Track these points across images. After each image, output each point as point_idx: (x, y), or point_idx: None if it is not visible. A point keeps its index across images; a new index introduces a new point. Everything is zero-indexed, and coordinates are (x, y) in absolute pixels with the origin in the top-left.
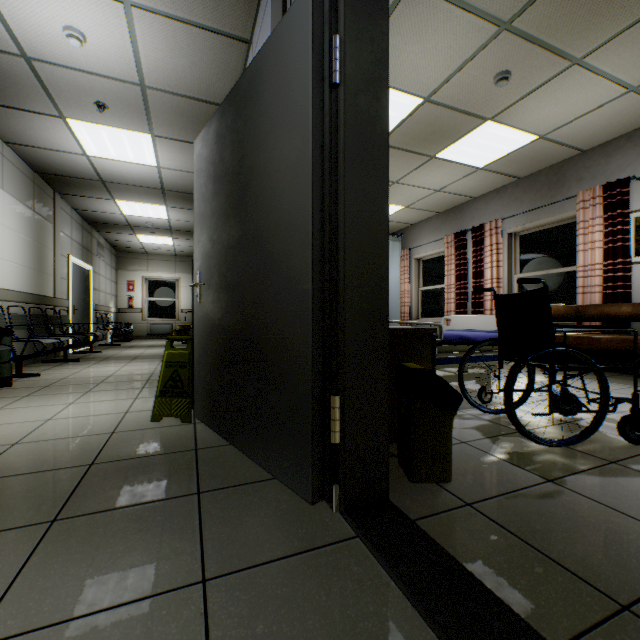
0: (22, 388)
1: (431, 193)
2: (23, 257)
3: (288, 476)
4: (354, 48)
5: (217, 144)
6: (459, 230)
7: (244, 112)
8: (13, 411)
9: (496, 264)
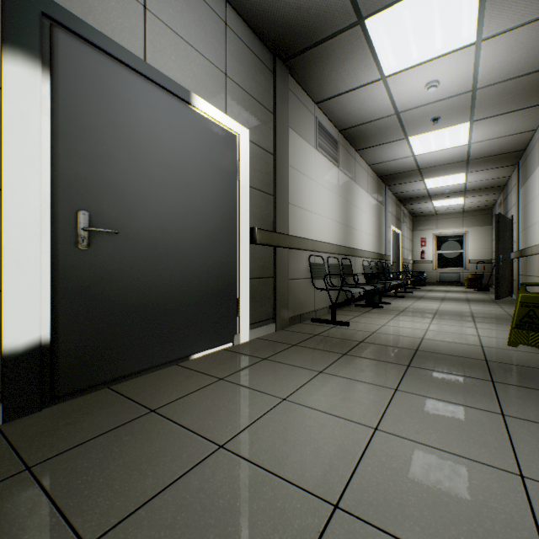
0: (389, 310)
1: None
2: (373, 231)
3: None
4: None
5: None
6: None
7: None
8: (400, 321)
9: None
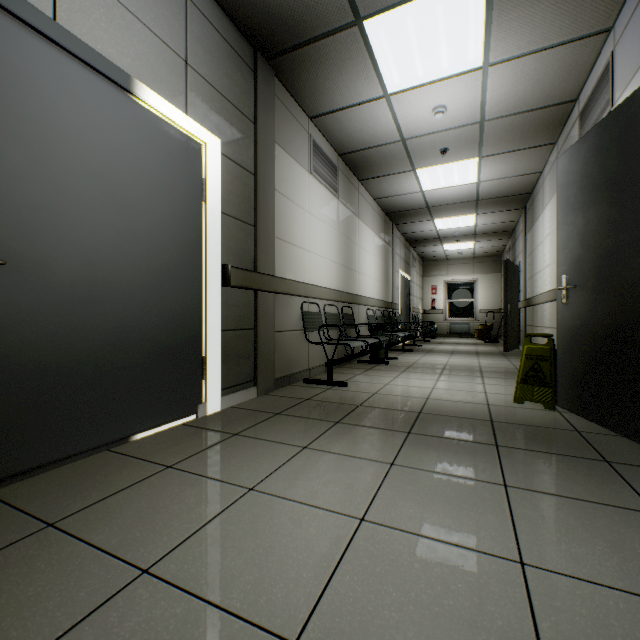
0: (395, 366)
1: None
2: (380, 276)
3: None
4: None
5: (594, 157)
6: None
7: None
8: (405, 379)
9: None
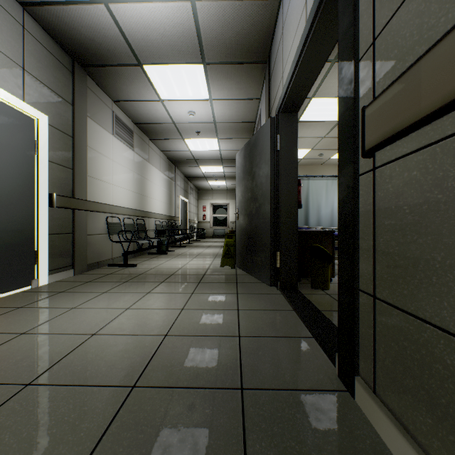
0: (171, 255)
1: None
2: (165, 199)
3: (264, 279)
4: (284, 138)
5: (244, 159)
6: None
7: (252, 151)
8: (173, 261)
9: None
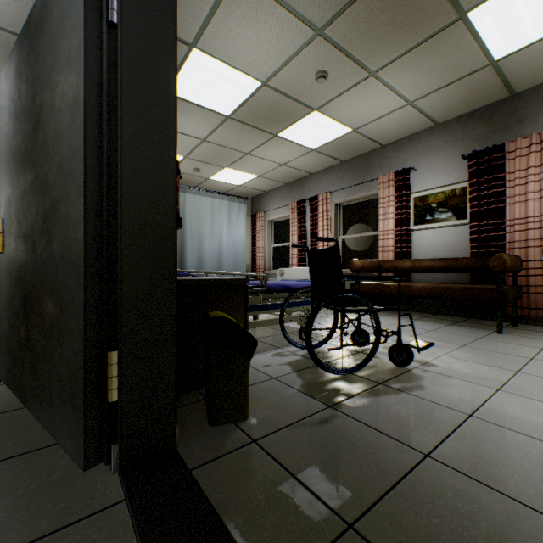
0: None
1: (278, 166)
2: None
3: (67, 440)
4: None
5: (16, 79)
6: (301, 199)
7: (36, 45)
8: None
9: (326, 227)
